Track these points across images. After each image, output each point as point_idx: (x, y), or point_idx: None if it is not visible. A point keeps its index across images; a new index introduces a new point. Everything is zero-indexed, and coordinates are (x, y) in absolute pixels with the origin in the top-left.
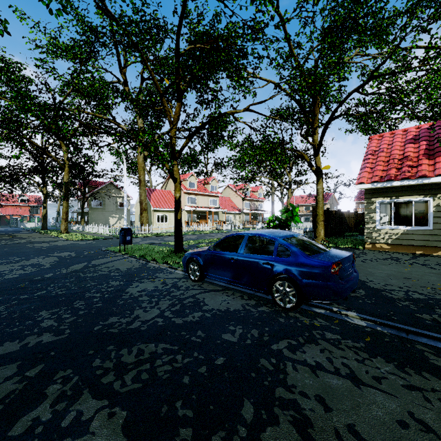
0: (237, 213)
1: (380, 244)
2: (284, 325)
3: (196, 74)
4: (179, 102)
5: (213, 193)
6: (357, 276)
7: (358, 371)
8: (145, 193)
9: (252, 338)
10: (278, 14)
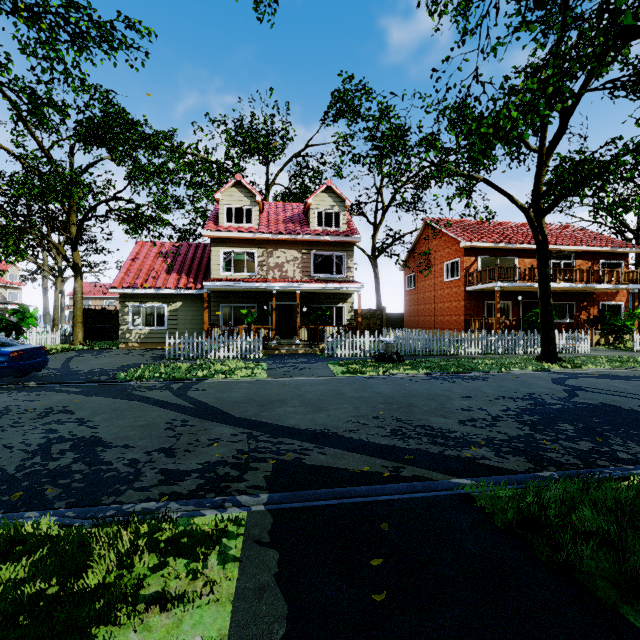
0: None
1: (132, 344)
2: None
3: None
4: None
5: None
6: (43, 360)
7: (3, 396)
8: None
9: None
10: (4, 95)
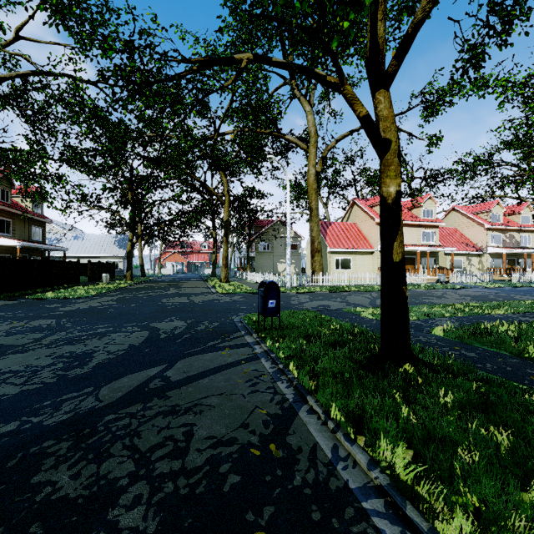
0: (473, 255)
1: None
2: None
3: None
4: None
5: (427, 221)
6: None
7: None
8: (317, 226)
9: None
10: None
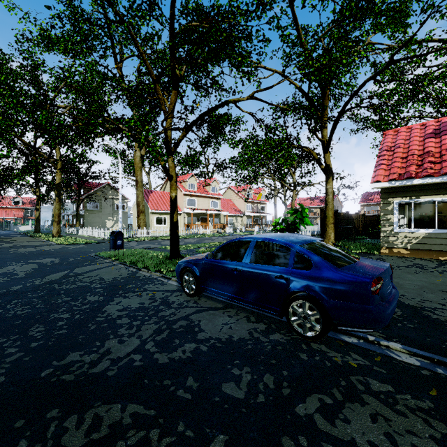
0: (239, 216)
1: (397, 249)
2: (308, 366)
3: (193, 54)
4: (175, 89)
5: (214, 195)
6: (397, 294)
7: None
8: (142, 194)
9: (266, 392)
10: None
